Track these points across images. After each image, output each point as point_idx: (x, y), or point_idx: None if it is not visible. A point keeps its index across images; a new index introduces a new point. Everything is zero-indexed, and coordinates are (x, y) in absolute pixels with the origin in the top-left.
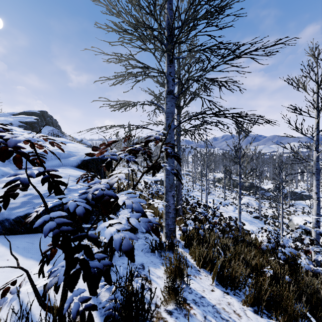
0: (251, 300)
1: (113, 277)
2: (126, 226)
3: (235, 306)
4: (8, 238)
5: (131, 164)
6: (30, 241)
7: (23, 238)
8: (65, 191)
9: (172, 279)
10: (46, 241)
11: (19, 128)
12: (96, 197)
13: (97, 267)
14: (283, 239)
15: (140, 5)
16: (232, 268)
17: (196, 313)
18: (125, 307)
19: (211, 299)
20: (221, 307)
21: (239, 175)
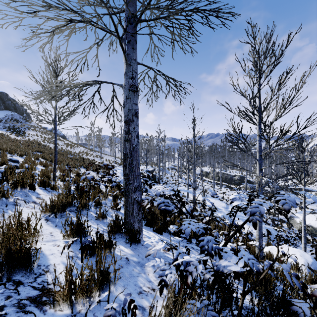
0: None
1: None
2: None
3: None
4: None
5: (108, 156)
6: None
7: None
8: None
9: None
10: None
11: None
12: None
13: None
14: None
15: None
16: None
17: None
18: None
19: None
20: None
21: (259, 143)
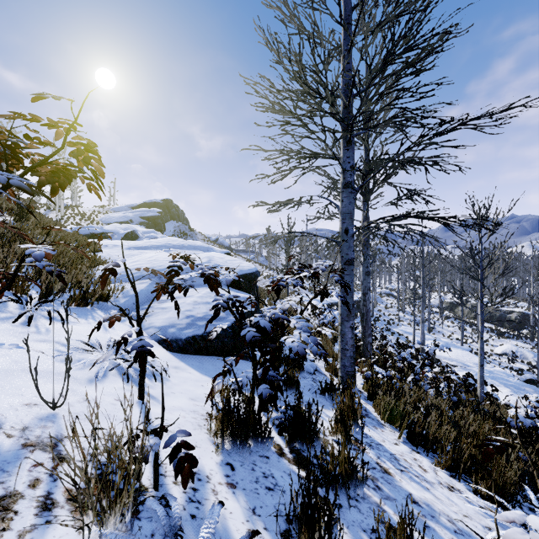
0: (448, 463)
1: (280, 404)
2: (298, 340)
3: (424, 463)
4: (182, 356)
5: None
6: (200, 362)
7: (193, 358)
8: (223, 314)
9: (341, 412)
10: (212, 363)
11: (140, 226)
12: (274, 319)
13: (274, 376)
14: None
15: (306, 80)
16: (427, 425)
17: (368, 452)
18: (295, 415)
19: (391, 449)
20: (402, 458)
21: (480, 299)
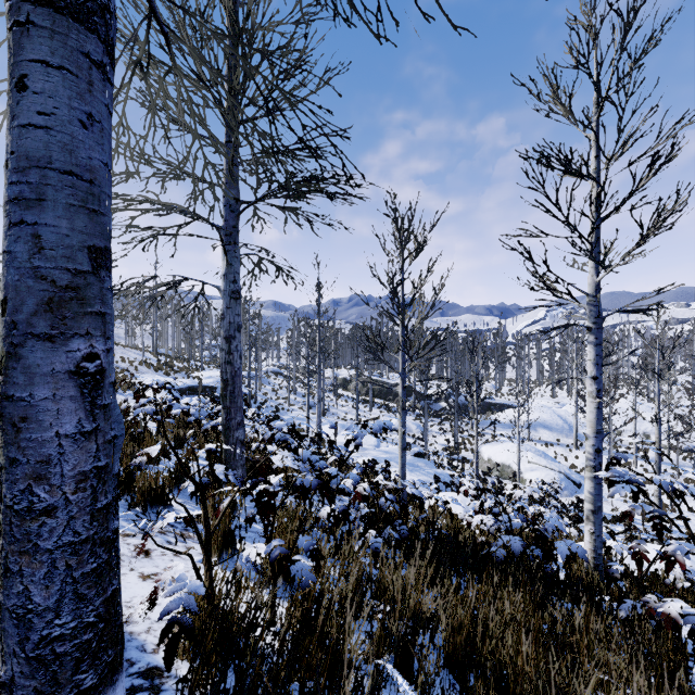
0: None
1: None
2: None
3: None
4: None
5: (123, 348)
6: None
7: None
8: None
9: None
10: None
11: None
12: None
13: None
14: (543, 516)
15: None
16: None
17: None
18: None
19: None
20: None
21: (403, 352)
